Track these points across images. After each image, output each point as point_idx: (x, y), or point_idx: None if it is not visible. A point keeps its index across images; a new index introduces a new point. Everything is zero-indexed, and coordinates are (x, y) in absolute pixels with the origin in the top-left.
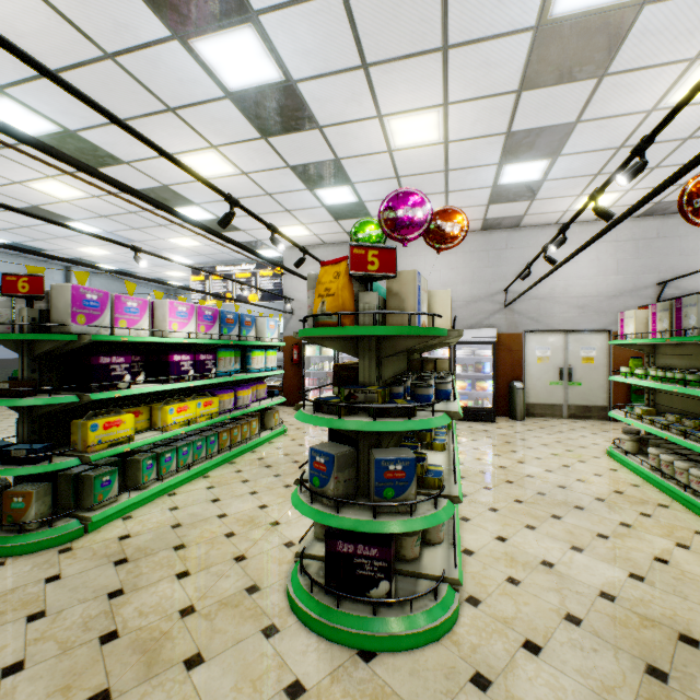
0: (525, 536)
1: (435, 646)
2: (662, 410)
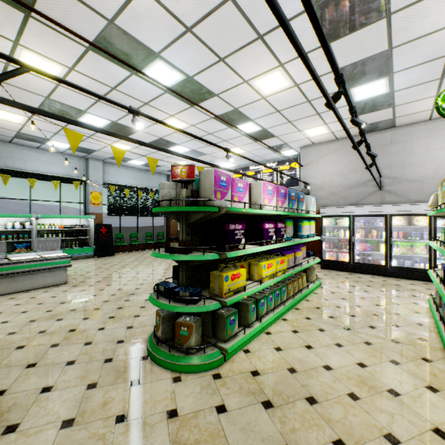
0: None
1: None
2: None
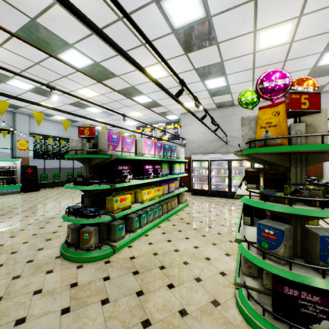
0: None
1: None
2: None
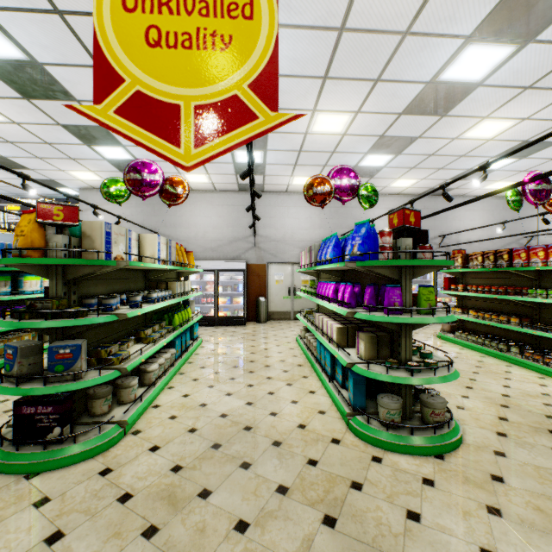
0: (203, 392)
1: (89, 461)
2: (321, 311)
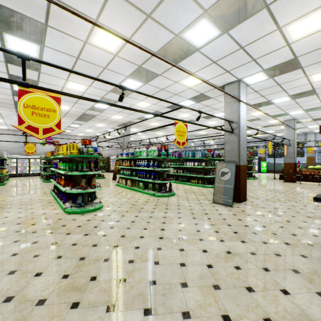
0: None
1: None
2: None
